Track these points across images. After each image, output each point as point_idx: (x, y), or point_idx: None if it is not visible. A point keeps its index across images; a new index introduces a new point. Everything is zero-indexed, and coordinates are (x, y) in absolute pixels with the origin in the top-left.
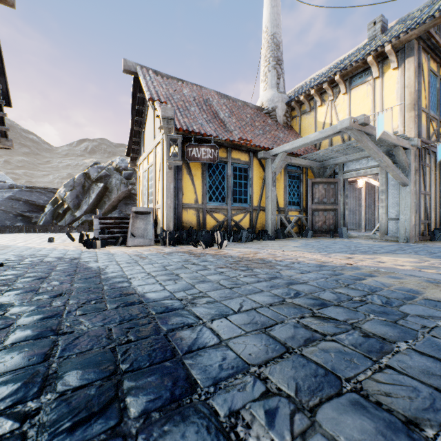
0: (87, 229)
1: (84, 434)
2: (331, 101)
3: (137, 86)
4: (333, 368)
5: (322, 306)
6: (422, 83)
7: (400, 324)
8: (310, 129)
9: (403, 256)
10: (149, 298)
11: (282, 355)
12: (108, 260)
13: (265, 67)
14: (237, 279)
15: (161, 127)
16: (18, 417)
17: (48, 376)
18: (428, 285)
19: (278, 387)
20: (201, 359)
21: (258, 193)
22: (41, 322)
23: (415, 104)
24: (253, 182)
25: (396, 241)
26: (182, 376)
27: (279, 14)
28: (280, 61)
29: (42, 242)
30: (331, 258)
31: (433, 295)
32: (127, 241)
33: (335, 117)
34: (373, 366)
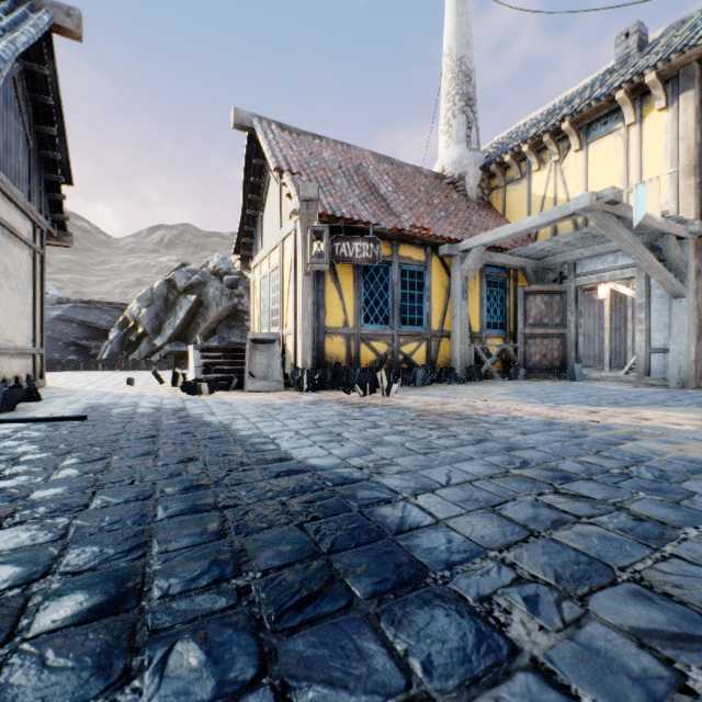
0: (172, 366)
1: (316, 612)
2: (556, 163)
3: (253, 148)
4: (599, 555)
5: (566, 480)
6: None
7: (684, 505)
8: (520, 207)
9: (678, 410)
10: (314, 465)
11: (527, 539)
12: (229, 413)
13: (448, 110)
14: (429, 441)
15: (295, 212)
16: (230, 593)
17: (237, 554)
18: None
19: (532, 574)
20: (420, 540)
21: (440, 310)
22: (188, 492)
23: (697, 166)
24: (432, 294)
25: (664, 386)
26: (403, 559)
27: (470, 26)
28: (472, 101)
29: (117, 384)
30: (564, 412)
31: None
32: (245, 384)
33: (561, 188)
34: (654, 554)
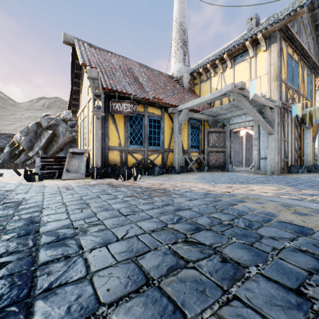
0: None
1: None
2: (221, 73)
3: (75, 55)
4: (183, 303)
5: (196, 230)
6: (282, 62)
7: (255, 246)
8: (207, 93)
9: (268, 185)
10: (47, 227)
11: (139, 289)
12: (37, 192)
13: (175, 46)
14: (136, 207)
15: (90, 86)
16: None
17: None
18: (282, 209)
19: None
20: (54, 299)
21: (168, 139)
22: None
23: (278, 76)
24: (165, 131)
25: (265, 174)
26: None
27: (185, 8)
28: (186, 43)
29: None
30: (216, 188)
31: (284, 217)
32: (62, 175)
33: (224, 85)
34: (222, 297)
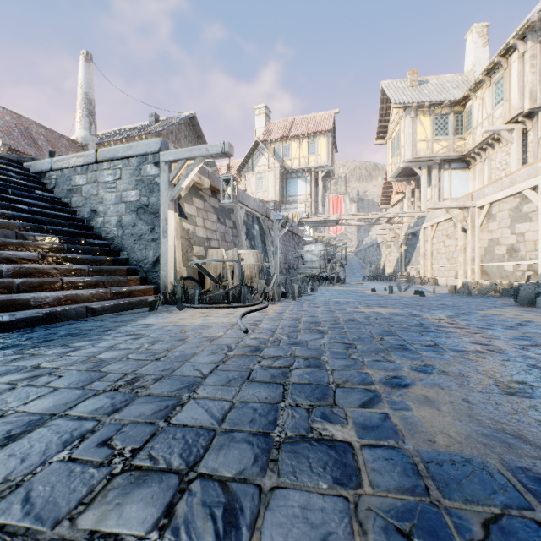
0: None
1: None
2: None
3: None
4: None
5: None
6: None
7: None
8: None
9: None
10: None
11: None
12: None
13: (80, 113)
14: None
15: None
16: None
17: None
18: None
19: None
20: None
21: None
22: None
23: None
24: None
25: None
26: None
27: (92, 80)
28: (93, 113)
29: None
30: None
31: None
32: None
33: None
34: None
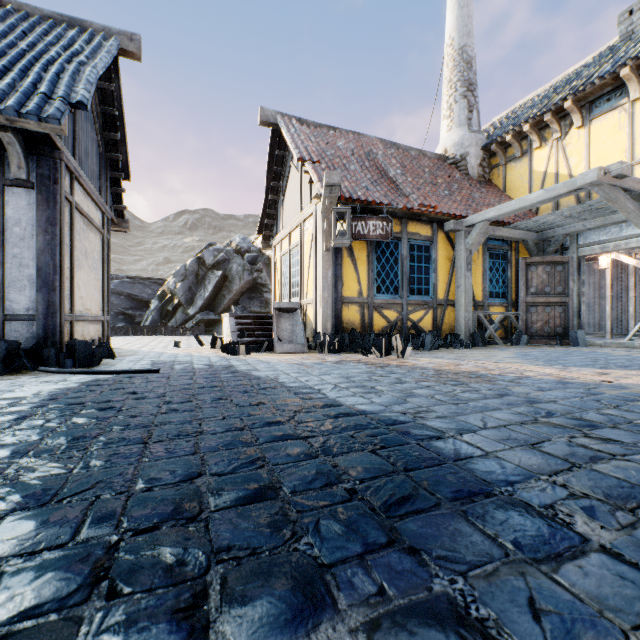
0: (203, 332)
1: (414, 507)
2: (557, 140)
3: (275, 141)
4: (639, 483)
5: (593, 427)
6: None
7: None
8: (521, 183)
9: None
10: (363, 410)
11: (570, 469)
12: (270, 369)
13: (450, 96)
14: (455, 394)
15: (317, 196)
16: (342, 492)
17: (333, 468)
18: None
19: (583, 492)
20: (477, 466)
21: (445, 280)
22: (271, 426)
23: None
24: (438, 266)
25: None
26: (469, 477)
27: (471, 16)
28: (473, 86)
29: (165, 346)
30: (575, 374)
31: None
32: (275, 347)
33: (563, 163)
34: None
